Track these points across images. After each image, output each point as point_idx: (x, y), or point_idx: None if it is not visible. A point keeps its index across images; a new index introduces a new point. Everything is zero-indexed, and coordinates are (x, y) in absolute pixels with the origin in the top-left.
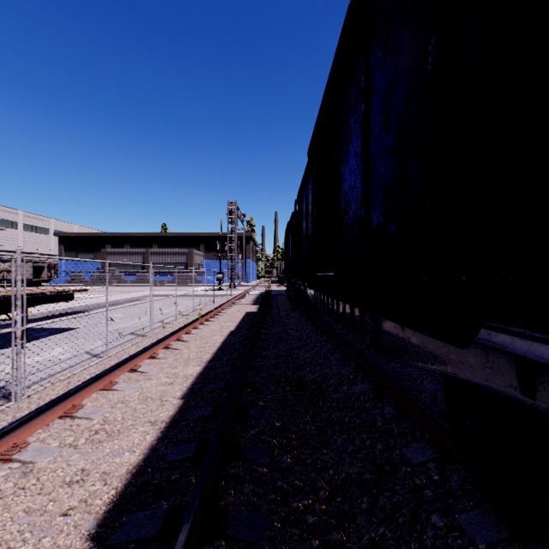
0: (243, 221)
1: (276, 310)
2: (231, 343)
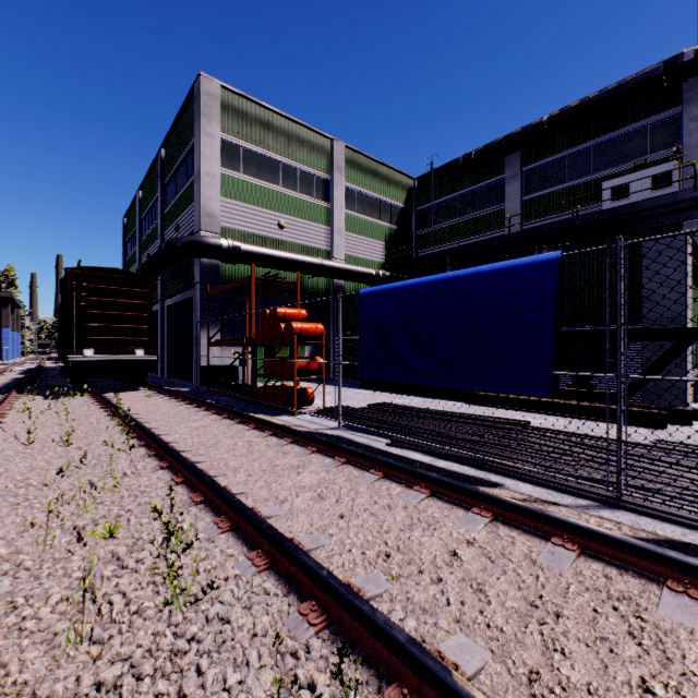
0: (0, 286)
1: (45, 377)
2: (10, 384)
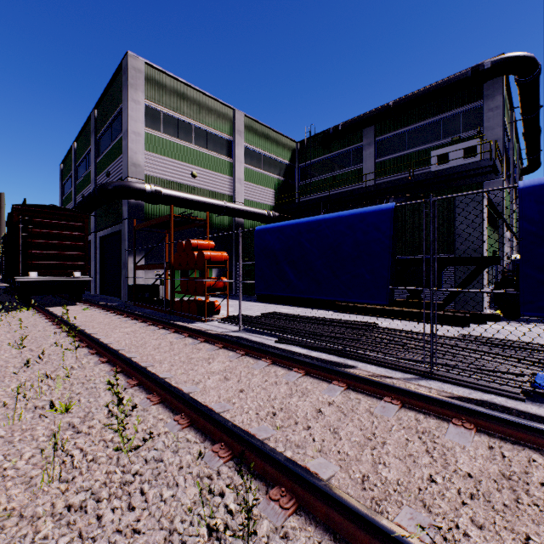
0: None
1: None
2: None
